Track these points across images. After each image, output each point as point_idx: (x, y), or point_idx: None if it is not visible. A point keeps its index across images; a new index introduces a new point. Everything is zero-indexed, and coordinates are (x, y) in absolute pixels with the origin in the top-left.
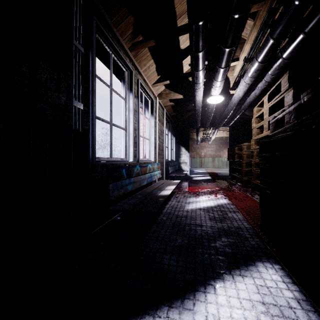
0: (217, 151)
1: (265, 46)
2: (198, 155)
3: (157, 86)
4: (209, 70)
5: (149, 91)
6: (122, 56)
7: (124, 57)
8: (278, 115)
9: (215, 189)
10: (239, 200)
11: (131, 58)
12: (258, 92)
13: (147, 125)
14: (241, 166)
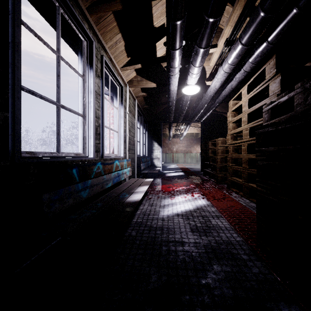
0: (188, 147)
1: (253, 22)
2: (170, 151)
3: (126, 70)
4: (185, 56)
5: (118, 75)
6: (76, 14)
7: (81, 19)
8: (279, 98)
9: (191, 187)
10: (218, 200)
11: (91, 24)
12: (235, 84)
13: (116, 115)
14: (216, 161)
